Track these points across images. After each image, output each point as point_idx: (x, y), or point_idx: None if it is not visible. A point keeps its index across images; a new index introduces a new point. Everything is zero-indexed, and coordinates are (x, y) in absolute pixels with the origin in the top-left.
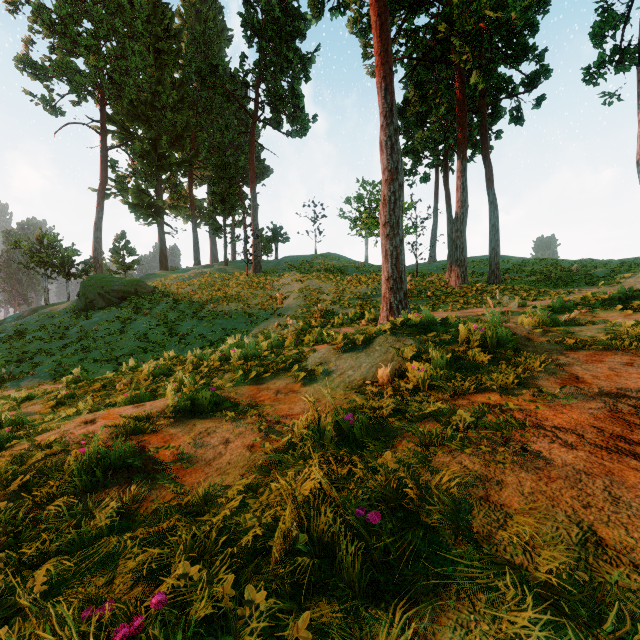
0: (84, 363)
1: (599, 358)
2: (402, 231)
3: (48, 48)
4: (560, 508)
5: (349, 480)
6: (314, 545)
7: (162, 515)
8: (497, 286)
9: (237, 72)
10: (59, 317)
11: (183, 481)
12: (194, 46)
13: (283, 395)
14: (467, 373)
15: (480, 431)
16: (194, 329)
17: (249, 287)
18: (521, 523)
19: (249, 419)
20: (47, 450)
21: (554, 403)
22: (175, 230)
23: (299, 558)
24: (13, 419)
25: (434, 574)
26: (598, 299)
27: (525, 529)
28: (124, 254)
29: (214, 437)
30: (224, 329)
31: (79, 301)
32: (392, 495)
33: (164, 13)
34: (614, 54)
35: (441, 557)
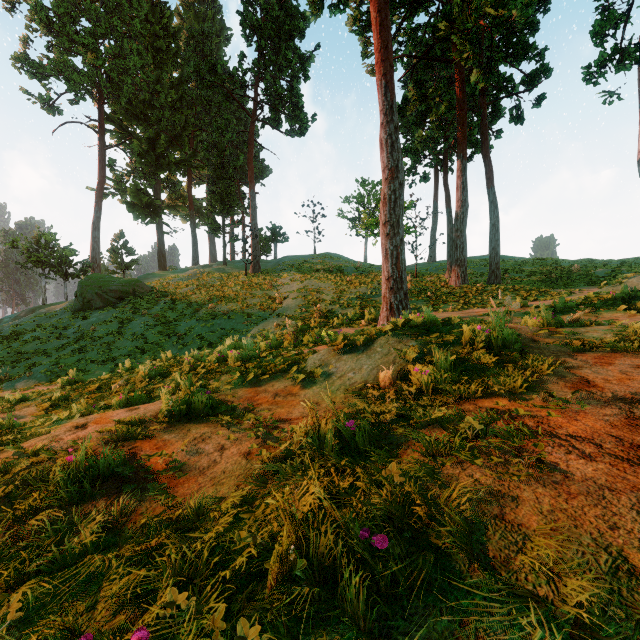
0: (81, 364)
1: (608, 360)
2: (402, 230)
3: (46, 47)
4: (584, 529)
5: (352, 496)
6: (314, 570)
7: (151, 530)
8: (497, 286)
9: (236, 71)
10: (56, 317)
11: (175, 492)
12: (193, 45)
13: (281, 398)
14: (472, 376)
15: (490, 440)
16: (192, 329)
17: (248, 287)
18: (542, 547)
19: (246, 424)
20: (33, 458)
21: (566, 409)
22: (174, 230)
23: (297, 588)
24: (3, 423)
25: (448, 607)
26: (601, 299)
27: (547, 554)
28: (122, 254)
29: (209, 443)
30: (222, 329)
31: (76, 301)
32: (399, 513)
33: (162, 12)
34: (615, 53)
35: (455, 586)
